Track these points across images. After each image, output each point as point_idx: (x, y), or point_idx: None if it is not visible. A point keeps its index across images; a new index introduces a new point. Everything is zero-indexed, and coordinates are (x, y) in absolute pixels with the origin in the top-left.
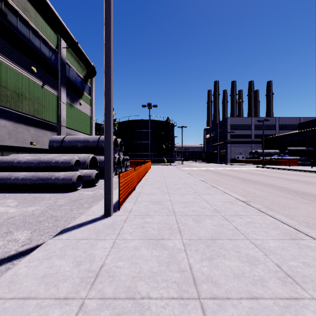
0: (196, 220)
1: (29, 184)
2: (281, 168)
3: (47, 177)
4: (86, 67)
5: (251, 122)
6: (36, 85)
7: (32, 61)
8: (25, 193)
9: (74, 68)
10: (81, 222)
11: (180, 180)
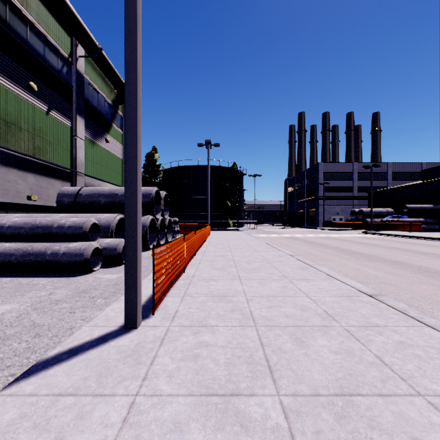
0: (297, 340)
1: (15, 262)
2: (400, 235)
3: (44, 251)
4: (115, 87)
5: (353, 169)
6: (38, 110)
7: (31, 74)
8: (7, 278)
9: (97, 88)
10: (77, 345)
11: (256, 254)
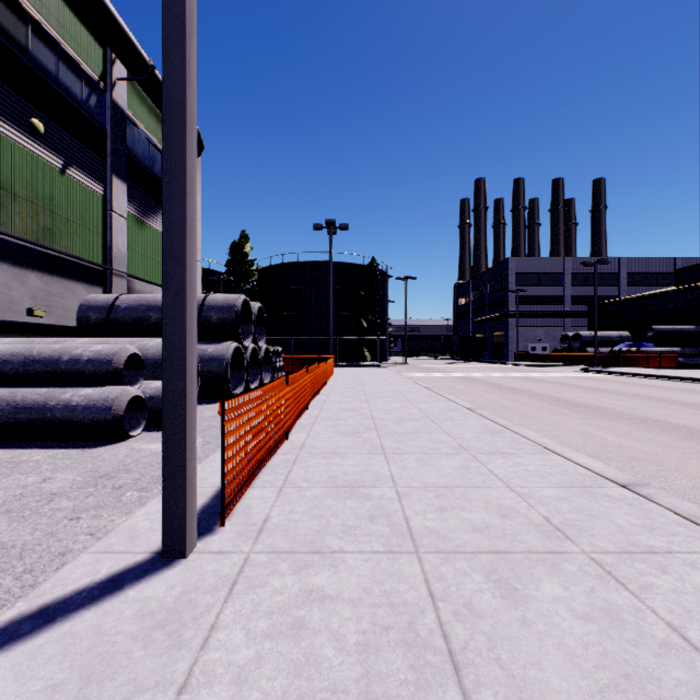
0: (502, 585)
1: None
2: (644, 374)
3: (44, 402)
4: None
5: (564, 267)
6: (46, 167)
7: (34, 106)
8: None
9: (148, 133)
10: (59, 598)
11: (411, 407)
